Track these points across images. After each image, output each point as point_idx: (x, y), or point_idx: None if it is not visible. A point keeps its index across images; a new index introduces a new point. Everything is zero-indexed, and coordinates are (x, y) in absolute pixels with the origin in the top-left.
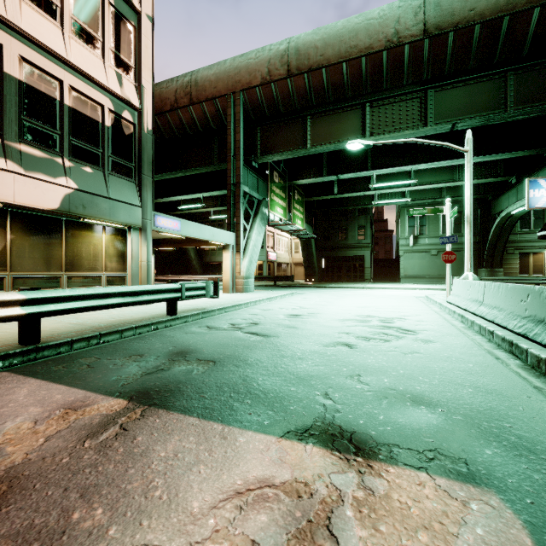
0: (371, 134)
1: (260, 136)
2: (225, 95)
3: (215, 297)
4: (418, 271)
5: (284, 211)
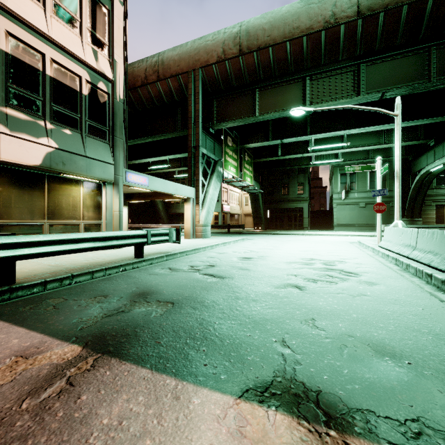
0: (311, 103)
1: (216, 106)
2: (187, 72)
3: (177, 242)
4: (349, 221)
5: (236, 170)
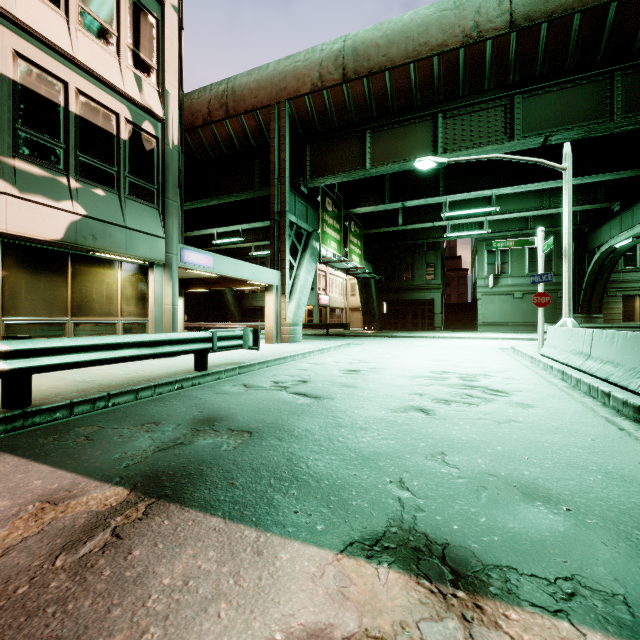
0: (444, 151)
1: (310, 154)
2: (268, 105)
3: (255, 348)
4: (499, 318)
5: (338, 245)
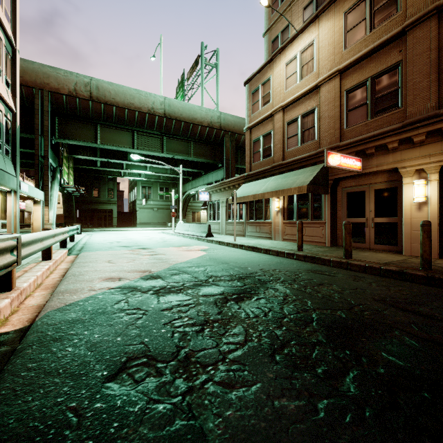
0: (137, 148)
1: (58, 123)
2: (33, 87)
3: (79, 233)
4: (147, 220)
5: (67, 176)
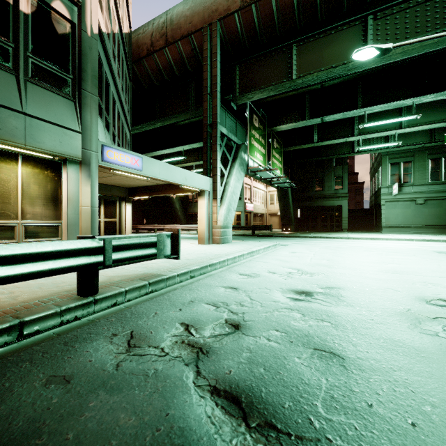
0: None
1: (239, 74)
2: (201, 28)
3: (174, 257)
4: (402, 221)
5: (264, 158)
